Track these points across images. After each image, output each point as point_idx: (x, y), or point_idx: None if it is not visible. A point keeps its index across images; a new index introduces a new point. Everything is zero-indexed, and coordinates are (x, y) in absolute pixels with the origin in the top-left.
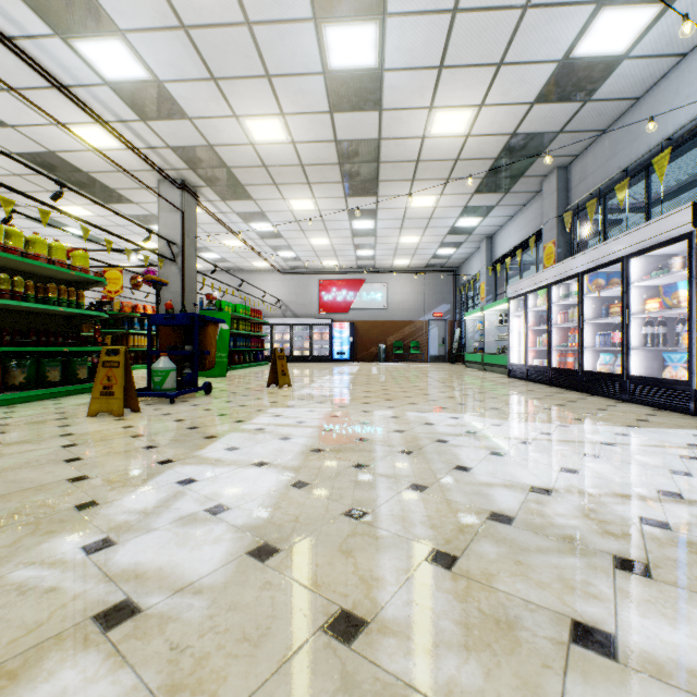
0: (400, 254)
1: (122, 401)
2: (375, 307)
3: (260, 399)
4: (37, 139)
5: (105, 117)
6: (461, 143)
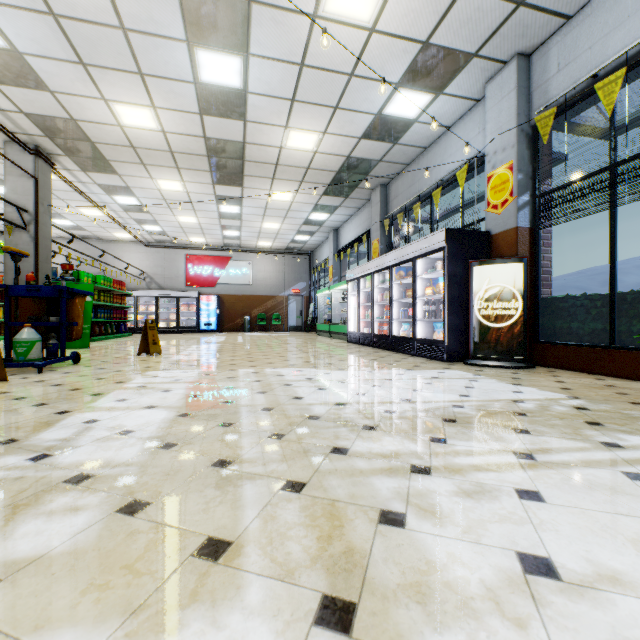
0: (263, 237)
1: None
2: (241, 283)
3: (134, 365)
4: None
5: None
6: (311, 156)
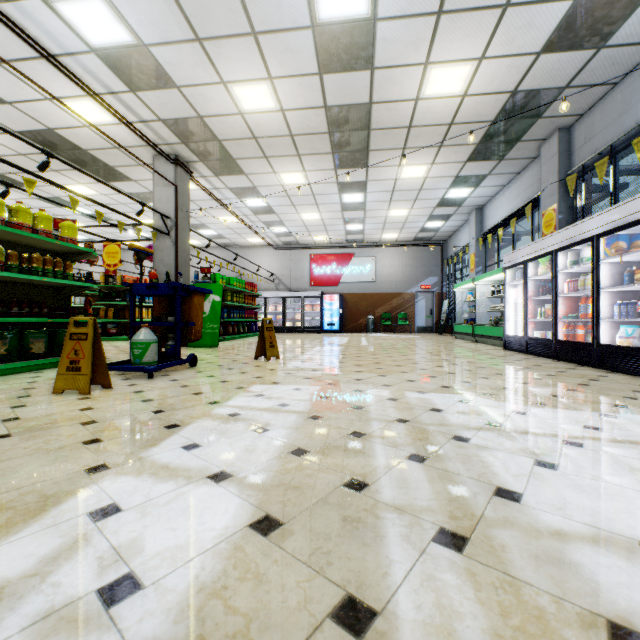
0: (388, 228)
1: (89, 377)
2: (363, 280)
3: (245, 373)
4: (35, 116)
5: (95, 89)
6: (456, 104)
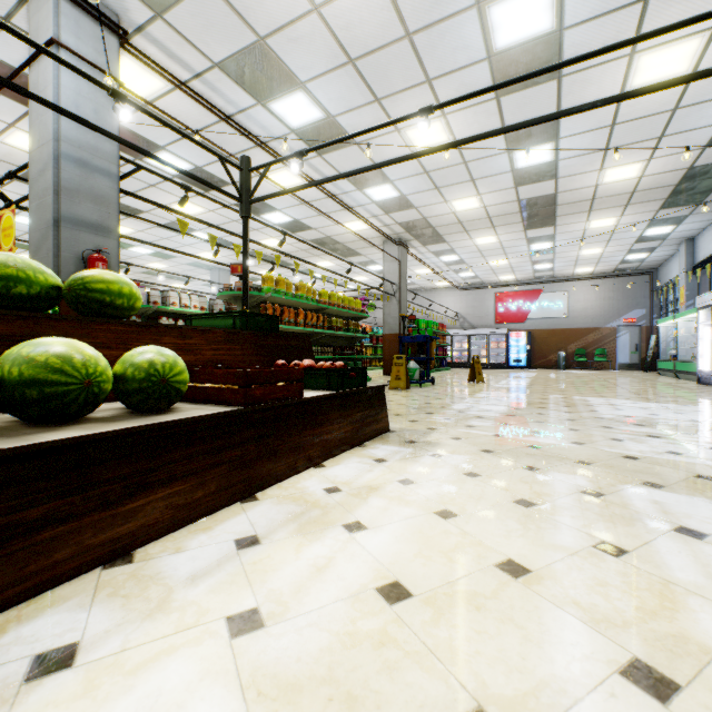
0: (581, 263)
1: (405, 383)
2: (553, 316)
3: (469, 388)
4: (324, 232)
5: (365, 216)
6: (634, 182)
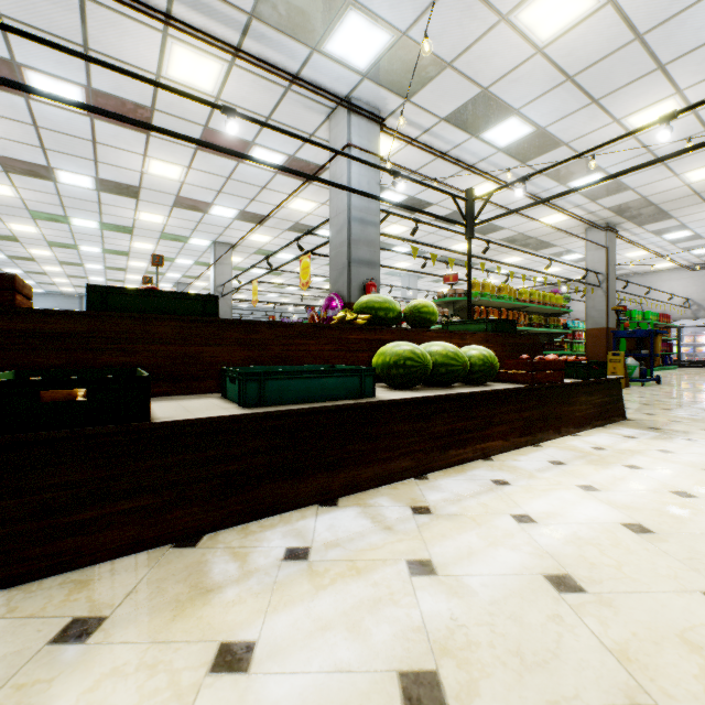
0: None
1: (623, 380)
2: None
3: None
4: (516, 230)
5: (566, 208)
6: None
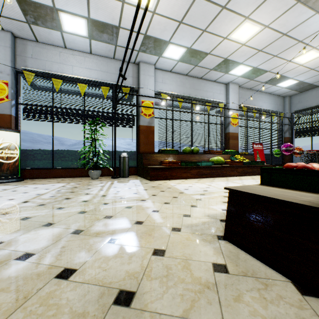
0: None
1: None
2: None
3: None
4: None
5: None
6: None
